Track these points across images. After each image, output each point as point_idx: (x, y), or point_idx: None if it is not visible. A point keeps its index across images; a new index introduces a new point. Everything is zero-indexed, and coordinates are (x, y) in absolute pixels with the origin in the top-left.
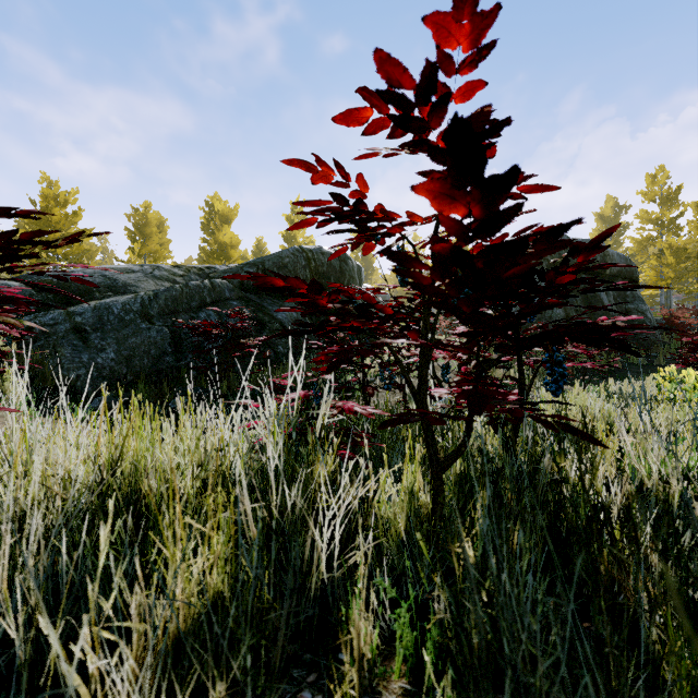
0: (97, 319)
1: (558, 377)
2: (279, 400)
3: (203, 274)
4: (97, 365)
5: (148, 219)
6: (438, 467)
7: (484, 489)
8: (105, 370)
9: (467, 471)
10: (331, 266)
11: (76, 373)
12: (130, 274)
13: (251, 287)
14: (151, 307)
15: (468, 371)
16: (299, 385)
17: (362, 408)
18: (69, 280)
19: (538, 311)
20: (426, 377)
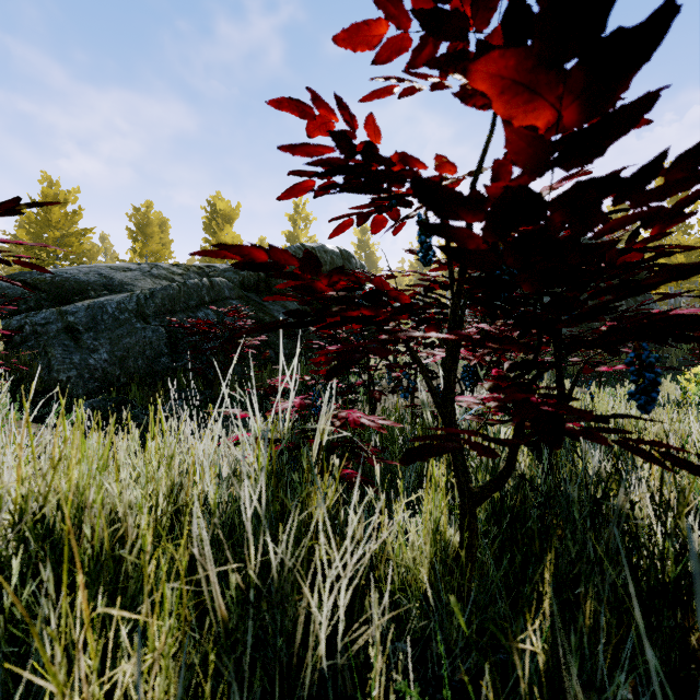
0: (90, 318)
1: (648, 386)
2: (269, 411)
3: (202, 273)
4: (89, 367)
5: (150, 219)
6: (471, 500)
7: (552, 547)
8: (97, 371)
9: (504, 502)
10: (333, 265)
11: (67, 375)
12: (127, 272)
13: (252, 286)
14: (146, 305)
15: (502, 375)
16: (292, 393)
17: (370, 419)
18: (63, 279)
19: (658, 284)
20: (454, 384)
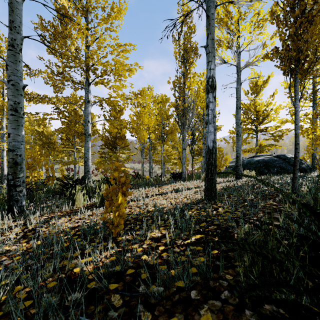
0: None
1: None
2: None
3: None
4: None
5: None
6: None
7: None
8: None
9: None
10: None
11: None
12: None
13: None
14: None
15: None
16: None
17: None
18: None
19: None
20: None
